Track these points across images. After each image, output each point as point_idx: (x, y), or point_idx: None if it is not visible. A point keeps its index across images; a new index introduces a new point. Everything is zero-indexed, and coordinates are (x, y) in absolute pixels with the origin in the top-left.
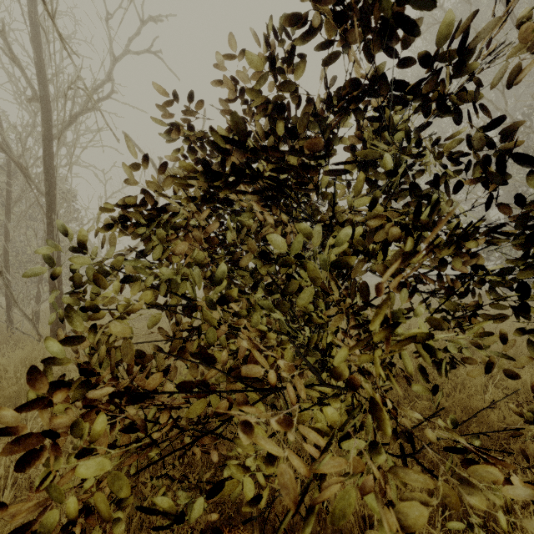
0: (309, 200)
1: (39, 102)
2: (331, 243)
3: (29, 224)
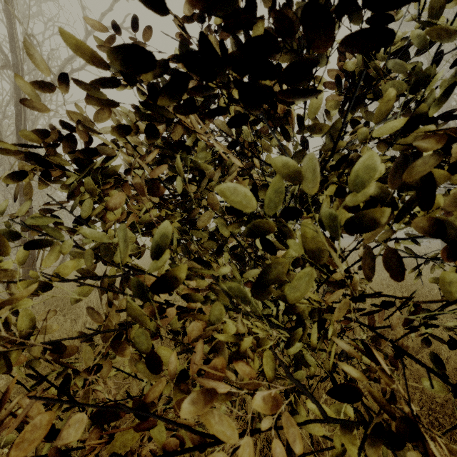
0: (289, 139)
1: (12, 69)
2: (329, 191)
3: (6, 188)
